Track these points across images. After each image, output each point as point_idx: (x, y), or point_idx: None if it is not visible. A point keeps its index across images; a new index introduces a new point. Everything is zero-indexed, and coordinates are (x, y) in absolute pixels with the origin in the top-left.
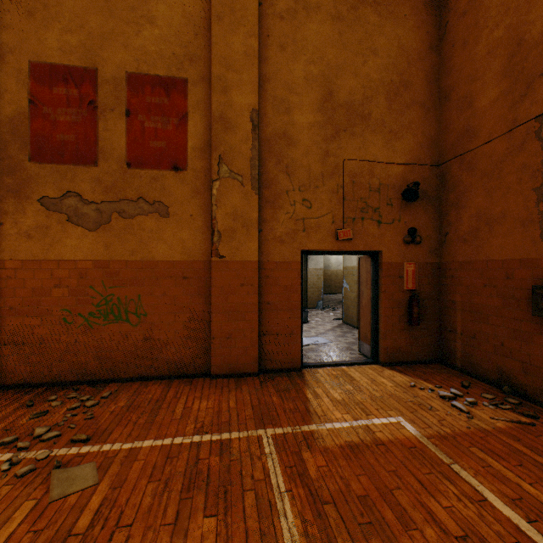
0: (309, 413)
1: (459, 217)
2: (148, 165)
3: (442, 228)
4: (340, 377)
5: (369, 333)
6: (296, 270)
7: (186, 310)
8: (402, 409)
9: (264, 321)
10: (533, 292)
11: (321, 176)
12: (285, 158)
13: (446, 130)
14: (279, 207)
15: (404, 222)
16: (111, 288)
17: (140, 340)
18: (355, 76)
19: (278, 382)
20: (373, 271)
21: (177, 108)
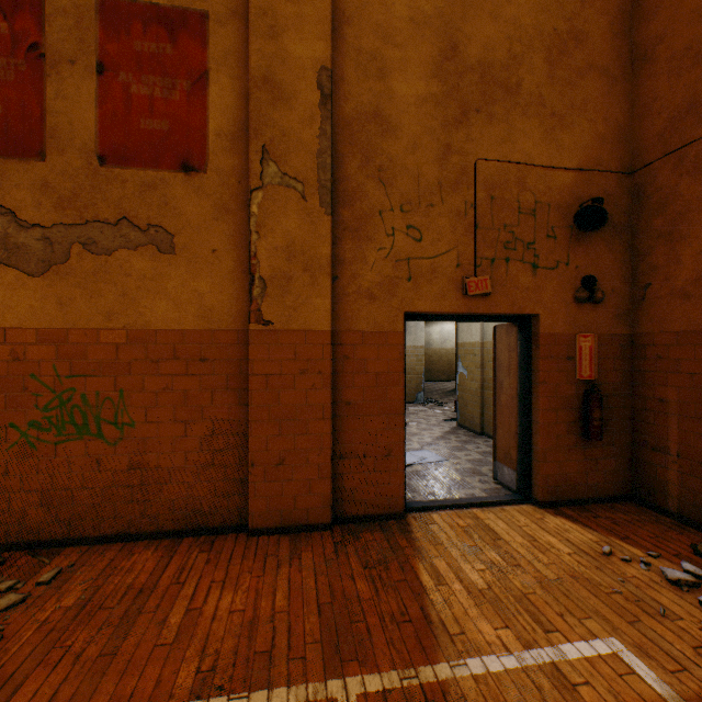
0: (430, 627)
1: (674, 256)
2: (136, 160)
3: (638, 277)
4: (474, 532)
5: (514, 451)
6: (396, 346)
7: (205, 415)
8: (609, 614)
9: (341, 433)
10: None
11: (437, 187)
12: (377, 154)
13: (647, 111)
14: (367, 238)
15: (575, 267)
16: (70, 379)
17: (122, 470)
18: (495, 20)
19: (366, 544)
20: (523, 349)
21: (189, 62)
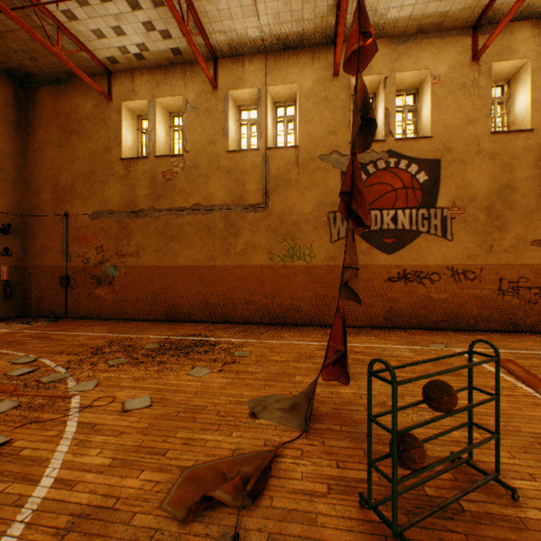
0: None
1: (35, 245)
2: None
3: (26, 248)
4: None
5: None
6: None
7: None
8: (2, 329)
9: None
10: (61, 278)
11: None
12: None
13: (28, 200)
14: None
15: (2, 244)
16: None
17: None
18: None
19: None
20: None
21: None
